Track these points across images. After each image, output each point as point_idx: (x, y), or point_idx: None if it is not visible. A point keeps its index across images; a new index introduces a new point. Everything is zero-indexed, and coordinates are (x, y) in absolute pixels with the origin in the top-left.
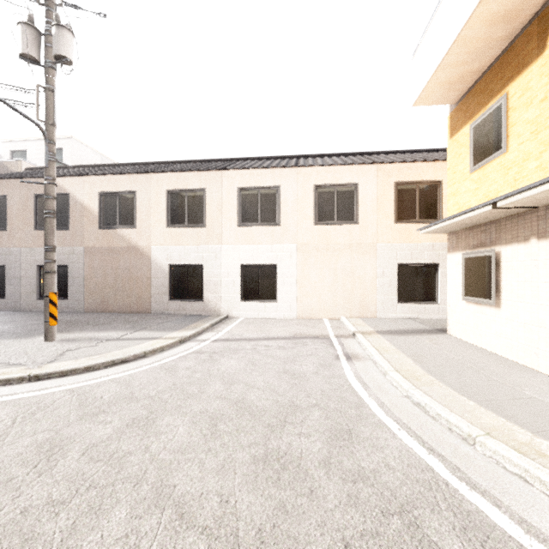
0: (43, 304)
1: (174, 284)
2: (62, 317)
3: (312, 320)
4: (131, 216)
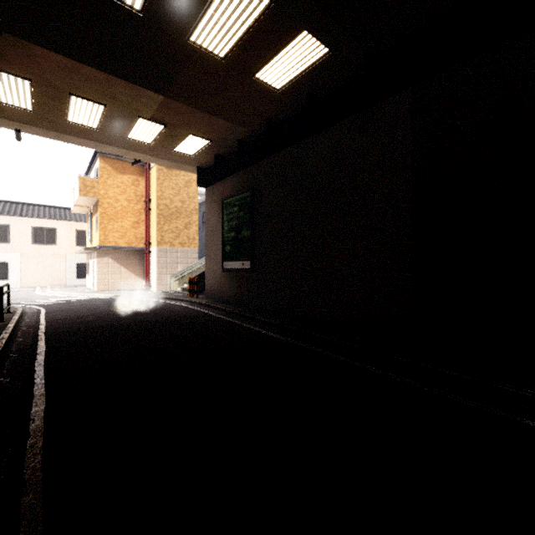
0: None
1: None
2: None
3: (31, 288)
4: None
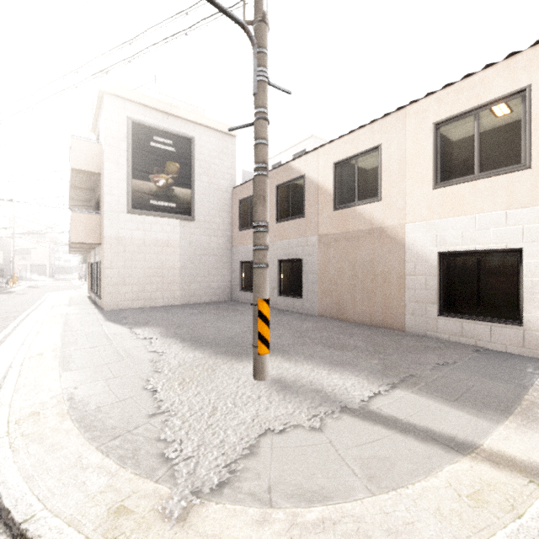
0: (282, 302)
1: (448, 286)
2: (294, 321)
3: None
4: (374, 184)
